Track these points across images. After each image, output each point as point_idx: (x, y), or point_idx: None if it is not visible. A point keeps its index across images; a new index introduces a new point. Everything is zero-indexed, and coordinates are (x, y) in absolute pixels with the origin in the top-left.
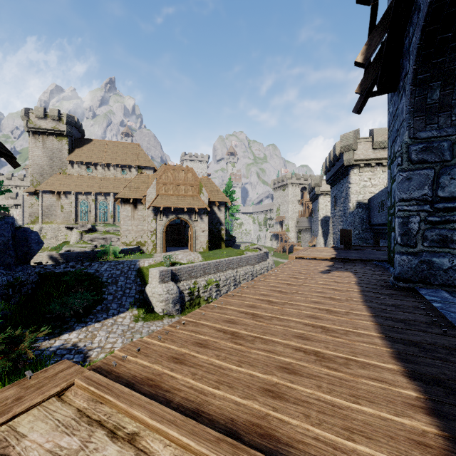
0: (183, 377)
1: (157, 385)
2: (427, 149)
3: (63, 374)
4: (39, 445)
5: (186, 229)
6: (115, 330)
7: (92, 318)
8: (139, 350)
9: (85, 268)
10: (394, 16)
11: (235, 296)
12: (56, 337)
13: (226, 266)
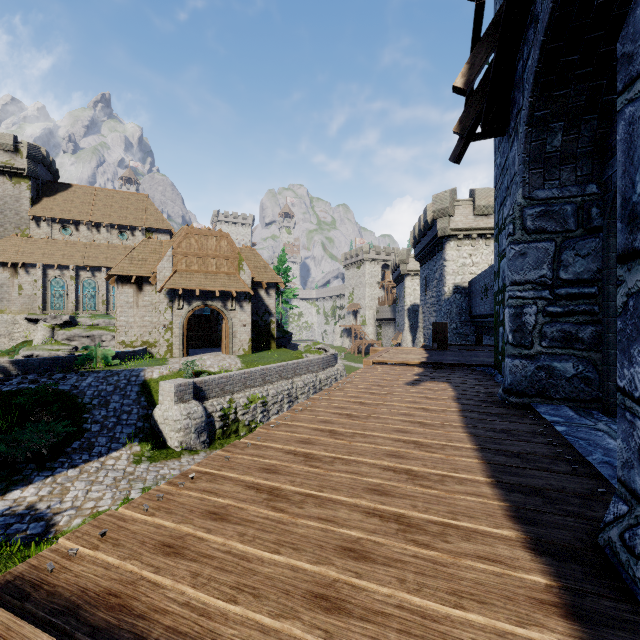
0: (175, 584)
1: (123, 606)
2: (547, 215)
3: None
4: None
5: (219, 321)
6: (102, 479)
7: (65, 462)
8: (104, 535)
9: (55, 383)
10: (505, 26)
11: (281, 426)
12: None
13: (278, 376)
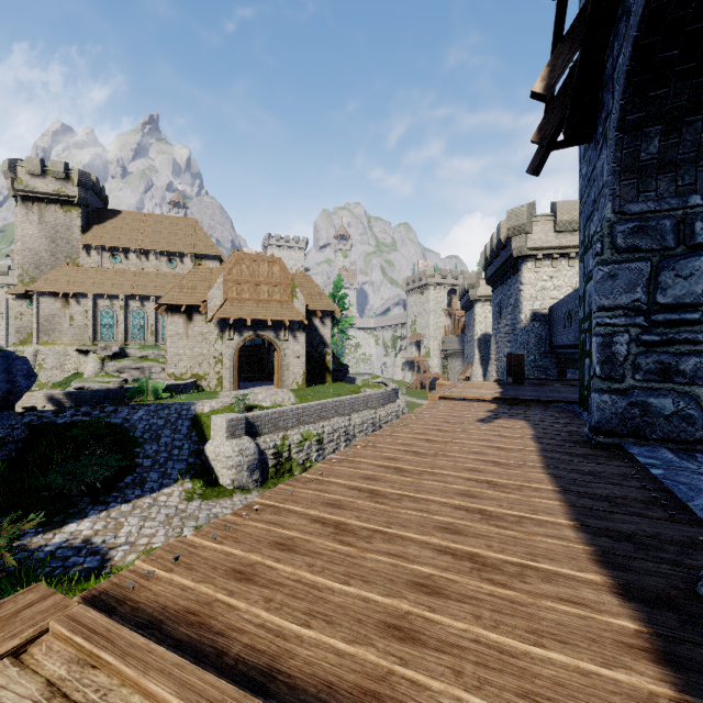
0: (249, 607)
1: (202, 624)
2: (641, 231)
3: (29, 612)
4: None
5: (271, 353)
6: (155, 516)
7: (118, 497)
8: (177, 559)
9: (107, 415)
10: (591, 22)
11: (343, 462)
12: (56, 528)
13: (334, 411)
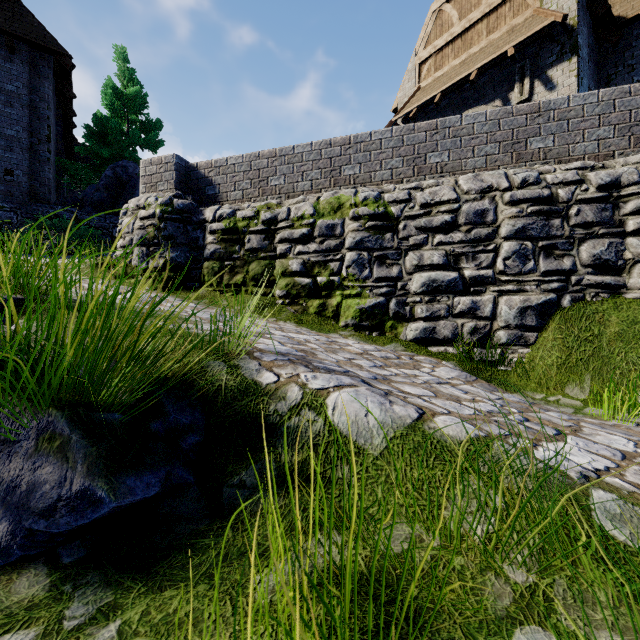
0: None
1: None
2: None
3: None
4: None
5: None
6: None
7: None
8: None
9: None
10: None
11: None
12: None
13: (496, 148)
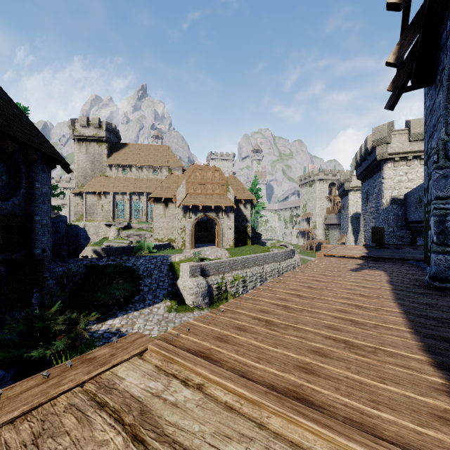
0: (228, 353)
1: (208, 357)
2: None
3: (138, 341)
4: (135, 385)
5: (213, 226)
6: (152, 319)
7: (132, 307)
8: (188, 330)
9: (124, 261)
10: (428, 14)
11: (266, 290)
12: (103, 322)
13: (253, 263)
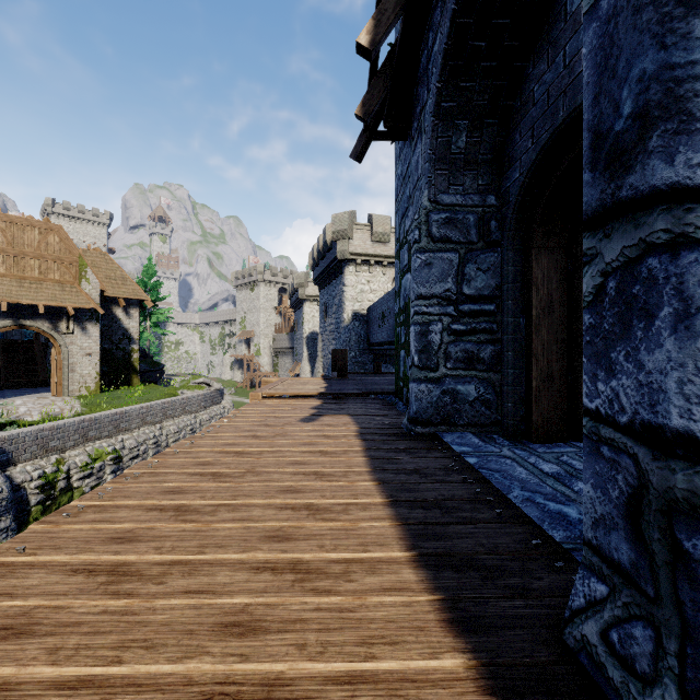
0: None
1: None
2: (451, 222)
3: None
4: None
5: (48, 350)
6: None
7: None
8: None
9: None
10: None
11: (87, 512)
12: None
13: (139, 420)
